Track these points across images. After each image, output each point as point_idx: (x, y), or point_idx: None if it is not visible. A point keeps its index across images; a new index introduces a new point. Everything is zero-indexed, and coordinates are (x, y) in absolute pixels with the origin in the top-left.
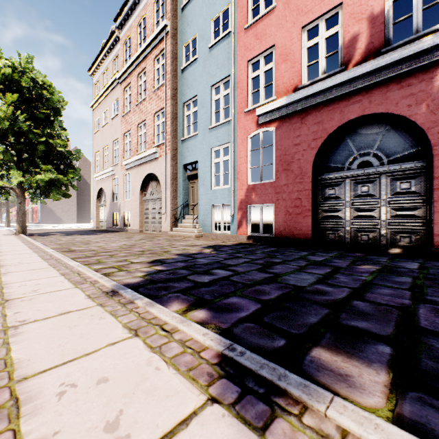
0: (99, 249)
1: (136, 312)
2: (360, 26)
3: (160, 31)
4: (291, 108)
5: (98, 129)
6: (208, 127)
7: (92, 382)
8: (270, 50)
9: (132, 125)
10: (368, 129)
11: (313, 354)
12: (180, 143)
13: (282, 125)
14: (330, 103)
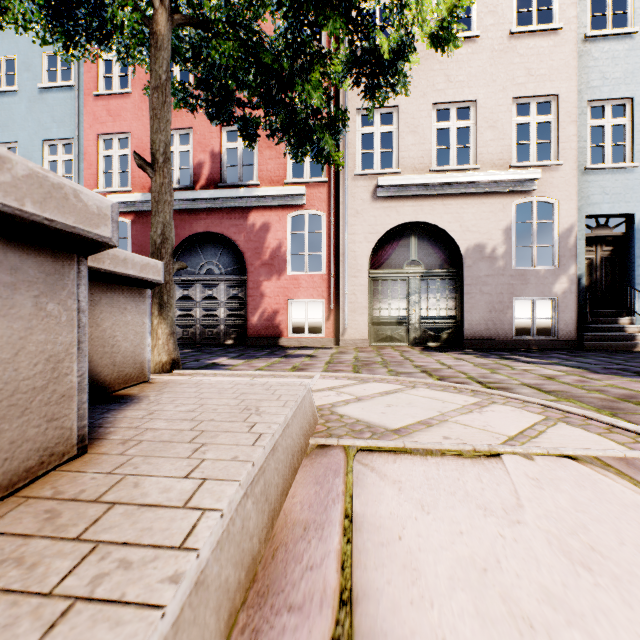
0: None
1: None
2: (205, 156)
3: None
4: (147, 206)
5: None
6: None
7: None
8: (126, 135)
9: None
10: (213, 243)
11: None
12: None
13: (139, 220)
14: (183, 213)
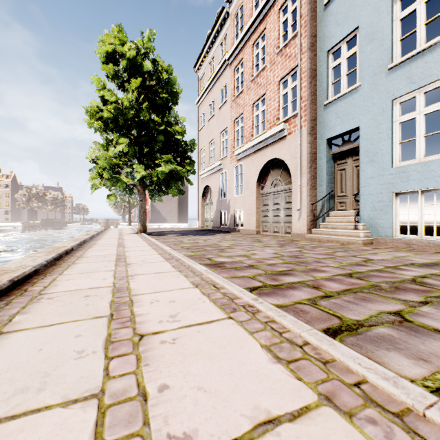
0: (255, 263)
1: None
2: None
3: None
4: None
5: (203, 124)
6: (384, 67)
7: None
8: None
9: (245, 107)
10: None
11: None
12: (322, 110)
13: None
14: None
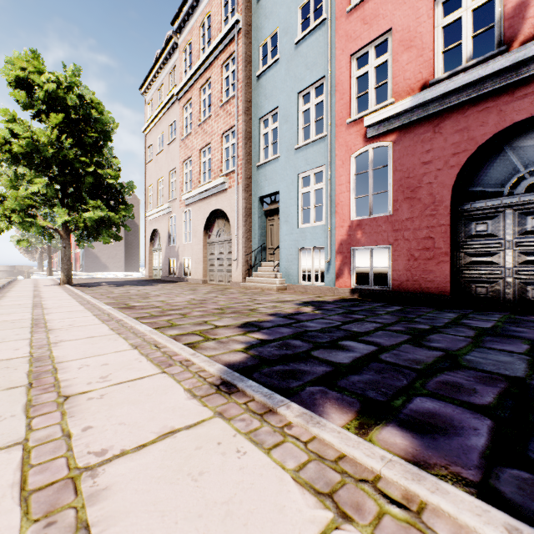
0: (163, 305)
1: (294, 438)
2: None
3: (229, 29)
4: (417, 113)
5: (151, 158)
6: (293, 147)
7: None
8: (384, 36)
9: (194, 151)
10: None
11: None
12: (255, 170)
13: (404, 137)
14: (482, 100)
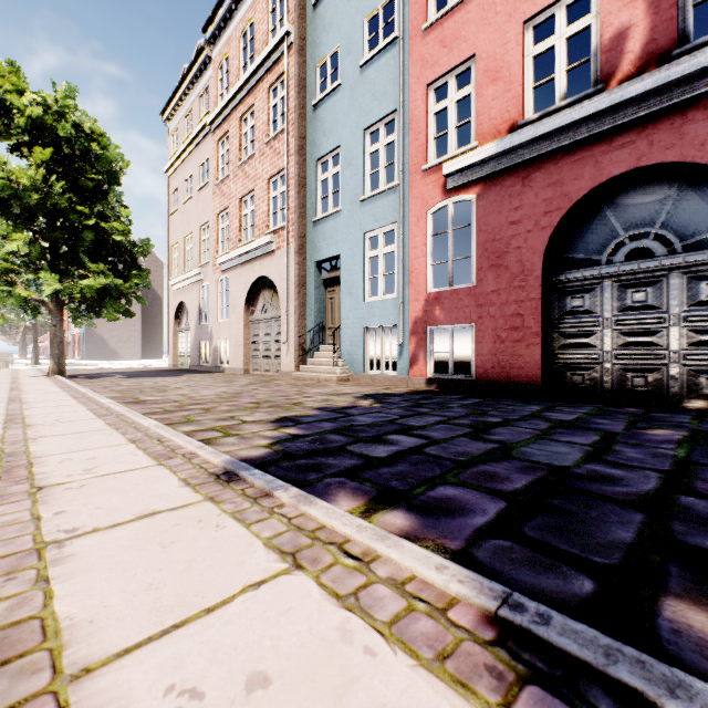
0: (184, 399)
1: (281, 515)
2: (632, 13)
3: (278, 42)
4: (504, 161)
5: (176, 207)
6: (358, 198)
7: (234, 685)
8: (467, 64)
9: (232, 200)
10: (646, 193)
11: (668, 614)
12: (311, 227)
13: (489, 190)
14: (577, 149)
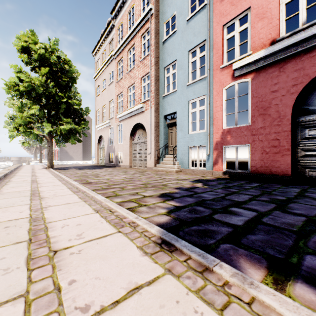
0: (108, 181)
1: (237, 298)
2: None
3: (146, 14)
4: (268, 59)
5: (98, 93)
6: (185, 84)
7: None
8: (245, 12)
9: (124, 88)
10: None
11: None
12: (161, 99)
13: (259, 75)
14: (313, 49)
